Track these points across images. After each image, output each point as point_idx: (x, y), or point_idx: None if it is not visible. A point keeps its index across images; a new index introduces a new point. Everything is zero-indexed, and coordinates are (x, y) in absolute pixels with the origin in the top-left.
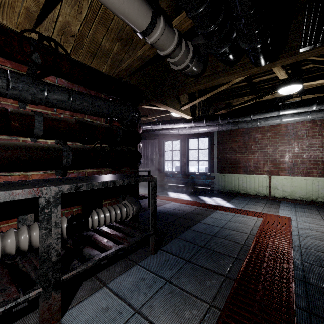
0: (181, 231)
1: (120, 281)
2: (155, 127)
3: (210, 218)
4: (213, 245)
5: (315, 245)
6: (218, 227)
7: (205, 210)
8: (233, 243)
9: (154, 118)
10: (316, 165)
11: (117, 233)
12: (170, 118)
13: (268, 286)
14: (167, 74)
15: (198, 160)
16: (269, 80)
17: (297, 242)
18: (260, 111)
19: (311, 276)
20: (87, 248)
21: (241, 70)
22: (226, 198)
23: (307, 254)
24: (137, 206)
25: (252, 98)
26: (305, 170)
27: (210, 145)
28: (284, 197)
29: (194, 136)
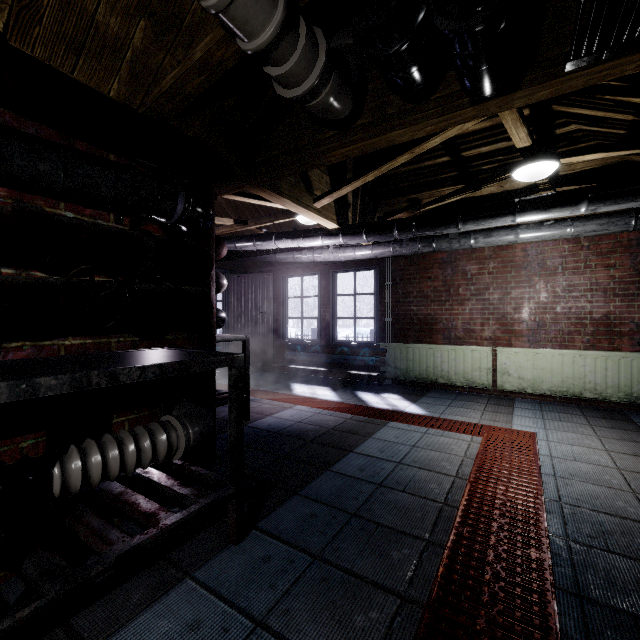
0: (309, 476)
1: (133, 636)
2: (262, 245)
3: (375, 441)
4: (378, 510)
5: (588, 496)
6: (391, 461)
7: (366, 423)
8: (421, 502)
9: (264, 227)
10: (580, 327)
11: (141, 498)
12: (294, 227)
13: (499, 616)
14: (278, 121)
15: (354, 317)
16: (493, 154)
17: (553, 491)
18: (478, 214)
19: (591, 579)
20: (40, 553)
21: (439, 113)
22: (410, 395)
23: (576, 520)
24: (201, 426)
25: (462, 188)
26: (559, 337)
27: (378, 286)
28: (520, 390)
29: (346, 268)
